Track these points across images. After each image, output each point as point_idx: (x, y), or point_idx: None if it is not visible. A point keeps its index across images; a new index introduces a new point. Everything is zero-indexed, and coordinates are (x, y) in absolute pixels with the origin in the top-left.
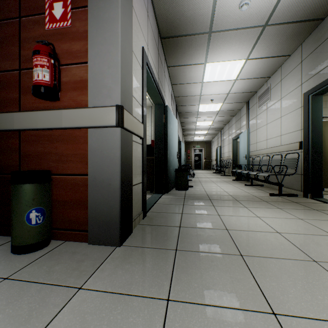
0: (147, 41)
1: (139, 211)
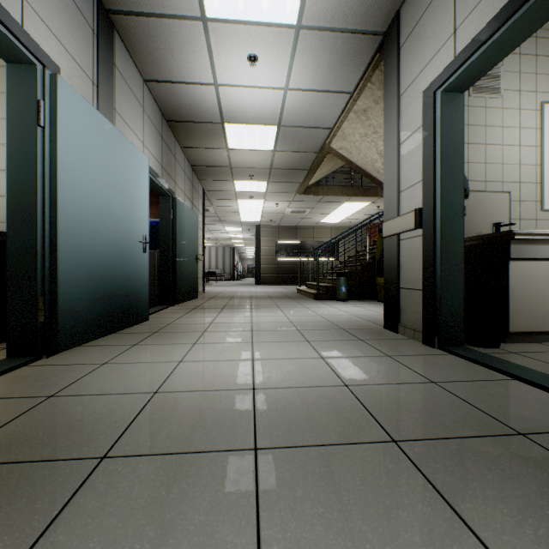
0: (454, 21)
1: (419, 328)
